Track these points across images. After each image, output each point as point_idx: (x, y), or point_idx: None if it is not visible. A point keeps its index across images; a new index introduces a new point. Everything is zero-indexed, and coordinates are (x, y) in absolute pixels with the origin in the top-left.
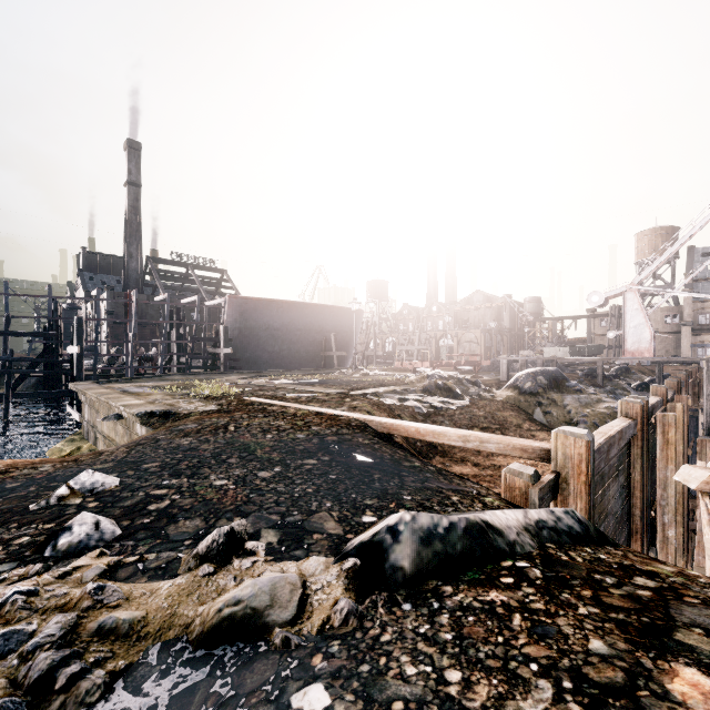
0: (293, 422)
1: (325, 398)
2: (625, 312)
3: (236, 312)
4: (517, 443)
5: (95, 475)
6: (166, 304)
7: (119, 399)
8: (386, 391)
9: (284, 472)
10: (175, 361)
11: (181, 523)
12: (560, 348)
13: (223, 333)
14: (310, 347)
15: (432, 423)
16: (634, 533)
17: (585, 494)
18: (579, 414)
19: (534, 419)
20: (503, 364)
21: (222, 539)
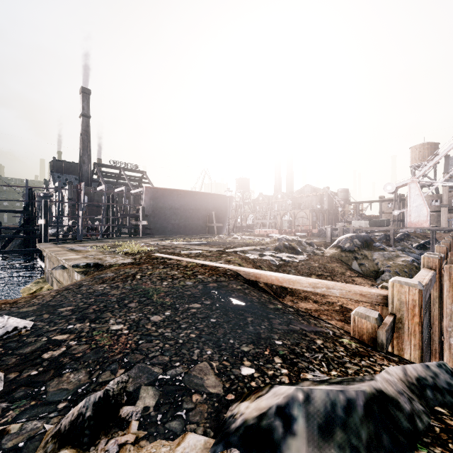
0: (184, 271)
1: (208, 254)
2: (409, 196)
3: (150, 197)
4: (357, 289)
5: (10, 320)
6: (104, 192)
7: (64, 255)
8: (250, 249)
9: (173, 315)
10: (111, 229)
11: (65, 376)
12: (363, 221)
13: (141, 211)
14: (198, 221)
15: (282, 271)
16: (433, 353)
17: (418, 332)
18: (384, 265)
19: (352, 269)
20: (328, 231)
21: (90, 412)
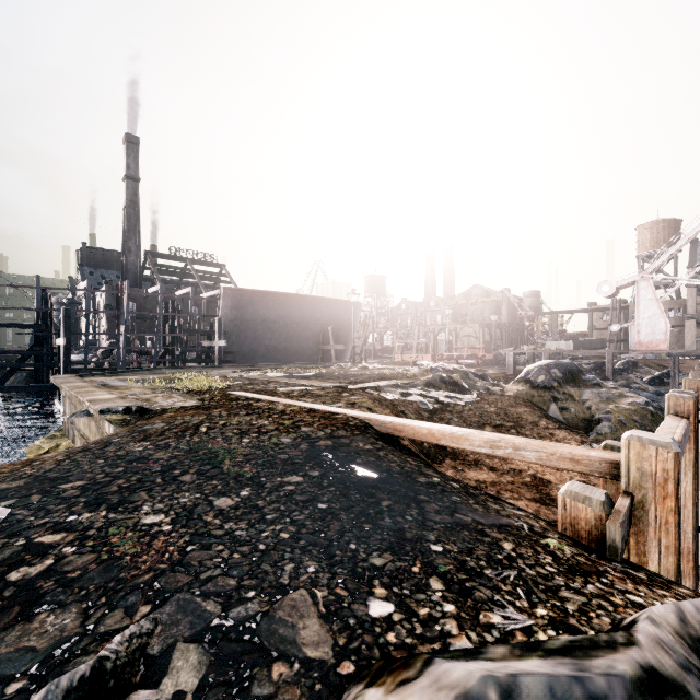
0: (279, 421)
1: (320, 393)
2: (638, 302)
3: (232, 304)
4: (566, 451)
5: None
6: (159, 296)
7: (89, 394)
8: (387, 384)
9: (253, 497)
10: (170, 354)
11: (38, 620)
12: (563, 342)
13: (217, 325)
14: (307, 341)
15: (439, 420)
16: (685, 553)
17: (673, 525)
18: (601, 410)
19: (550, 416)
20: (509, 357)
21: None
